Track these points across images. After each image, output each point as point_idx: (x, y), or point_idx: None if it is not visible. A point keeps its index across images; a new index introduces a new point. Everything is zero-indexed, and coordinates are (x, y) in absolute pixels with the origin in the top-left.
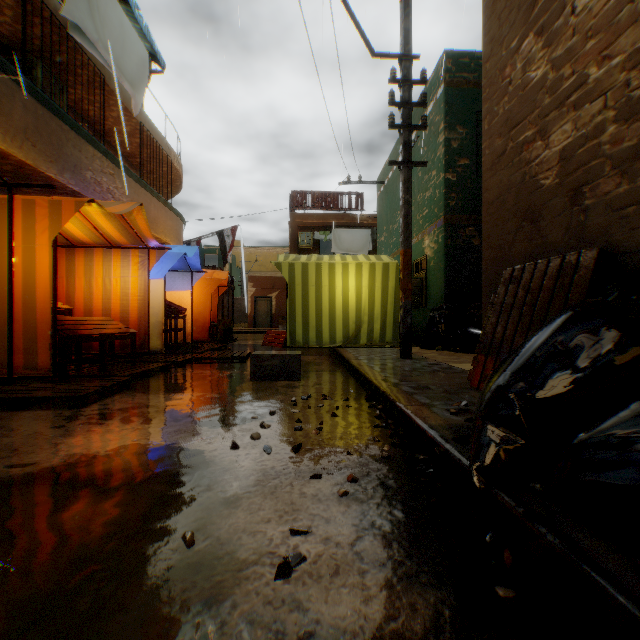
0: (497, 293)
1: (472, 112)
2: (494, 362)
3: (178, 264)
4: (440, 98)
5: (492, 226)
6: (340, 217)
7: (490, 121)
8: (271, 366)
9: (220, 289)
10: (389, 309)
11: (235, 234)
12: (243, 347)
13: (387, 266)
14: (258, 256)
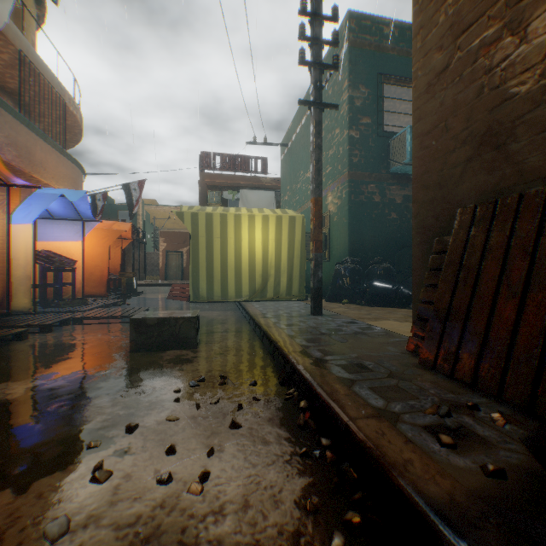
0: (451, 239)
1: (373, 74)
2: (460, 333)
3: (65, 211)
4: (344, 57)
5: (428, 161)
6: (247, 179)
7: (425, 36)
8: (158, 332)
9: (124, 242)
10: (295, 262)
11: (142, 188)
12: (145, 301)
13: (293, 219)
14: (172, 214)
